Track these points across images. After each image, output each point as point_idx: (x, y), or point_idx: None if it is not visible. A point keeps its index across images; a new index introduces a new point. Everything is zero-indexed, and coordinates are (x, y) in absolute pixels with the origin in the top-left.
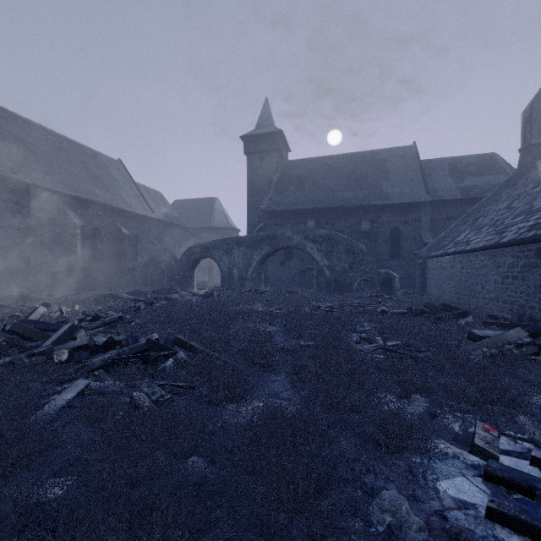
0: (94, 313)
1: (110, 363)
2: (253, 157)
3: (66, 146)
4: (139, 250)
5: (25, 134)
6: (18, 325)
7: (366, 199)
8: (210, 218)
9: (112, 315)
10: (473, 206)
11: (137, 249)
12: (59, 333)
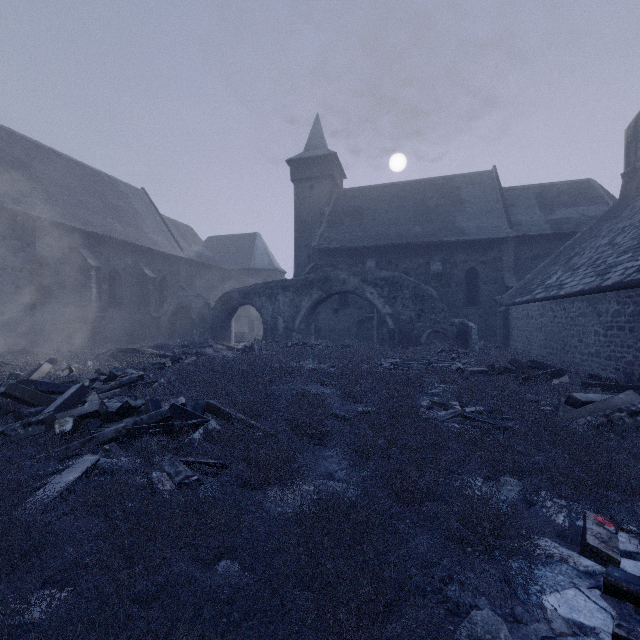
0: (109, 371)
1: (125, 434)
2: (301, 185)
3: (79, 172)
4: (165, 296)
5: (30, 158)
6: (14, 386)
7: (437, 234)
8: (250, 258)
9: (131, 374)
10: (566, 243)
11: (163, 295)
12: (65, 396)
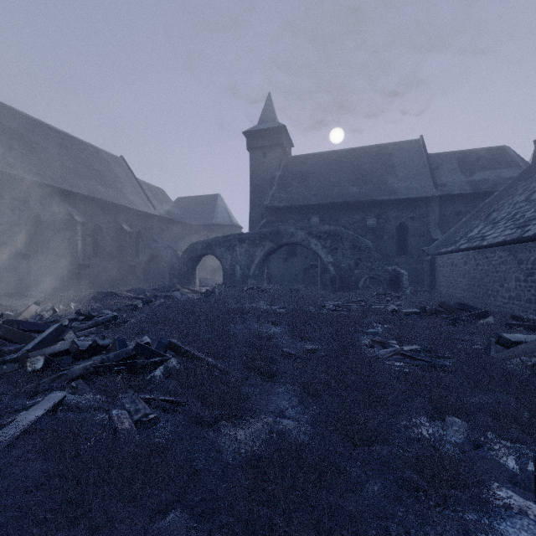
0: (88, 312)
1: (92, 371)
2: (255, 153)
3: (68, 143)
4: (140, 247)
5: (26, 130)
6: None
7: (372, 194)
8: (212, 215)
9: (106, 314)
10: (485, 201)
11: (139, 246)
12: (43, 335)
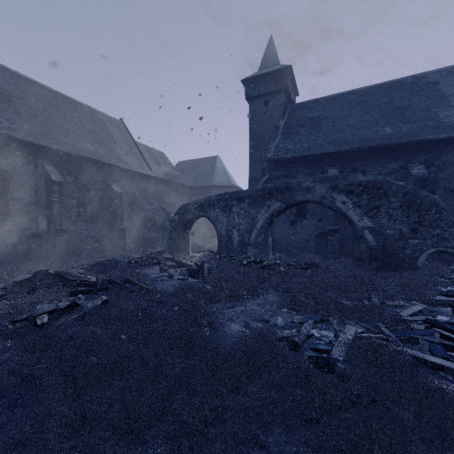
0: None
1: None
2: (255, 102)
3: (59, 101)
4: (135, 210)
5: (9, 85)
6: None
7: (416, 133)
8: (211, 177)
9: None
10: None
11: (133, 209)
12: None
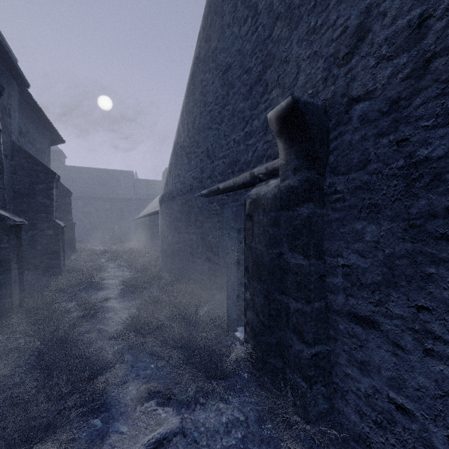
0: None
1: None
2: None
3: None
4: None
5: None
6: None
7: (109, 194)
8: None
9: None
10: (148, 203)
11: None
12: None
